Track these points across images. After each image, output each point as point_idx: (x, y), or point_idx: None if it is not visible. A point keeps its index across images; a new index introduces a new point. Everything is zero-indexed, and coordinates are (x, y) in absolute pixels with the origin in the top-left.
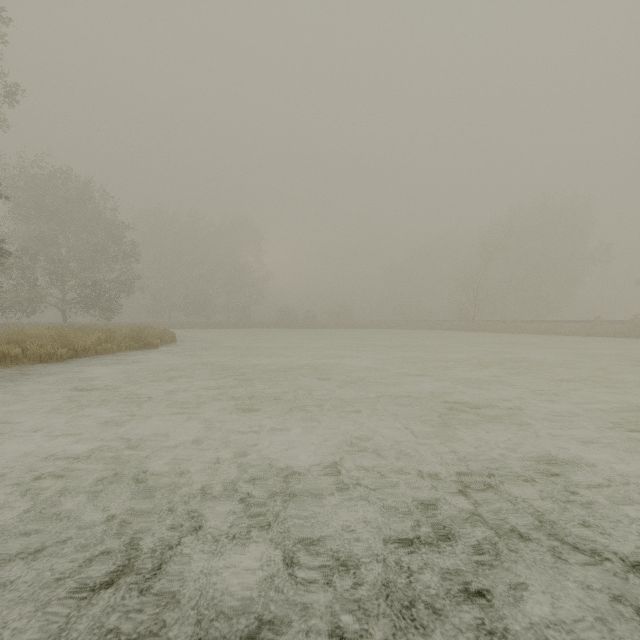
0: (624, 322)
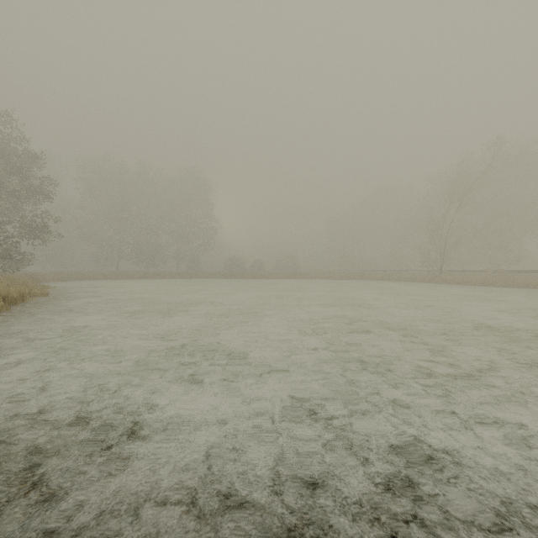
0: None
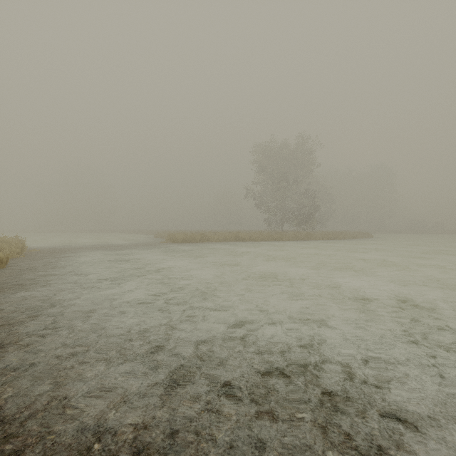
0: None
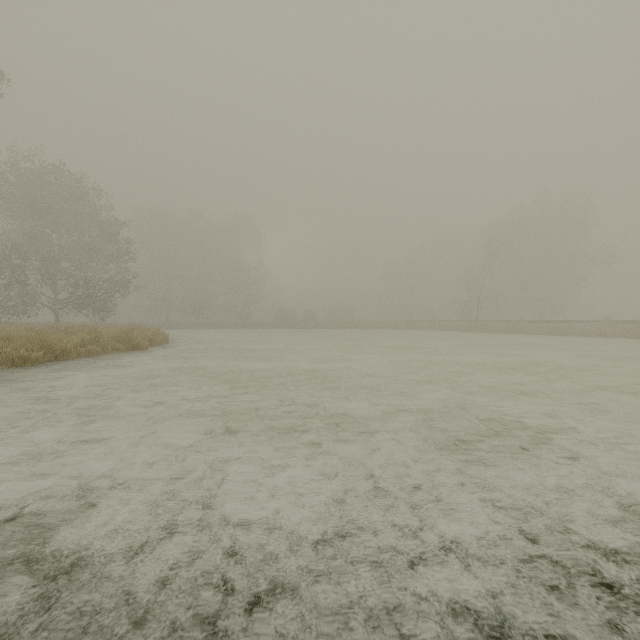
0: (634, 322)
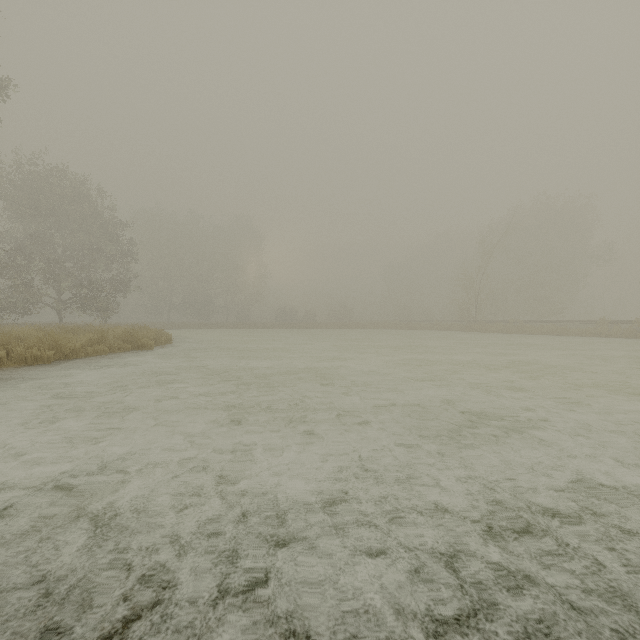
0: (629, 322)
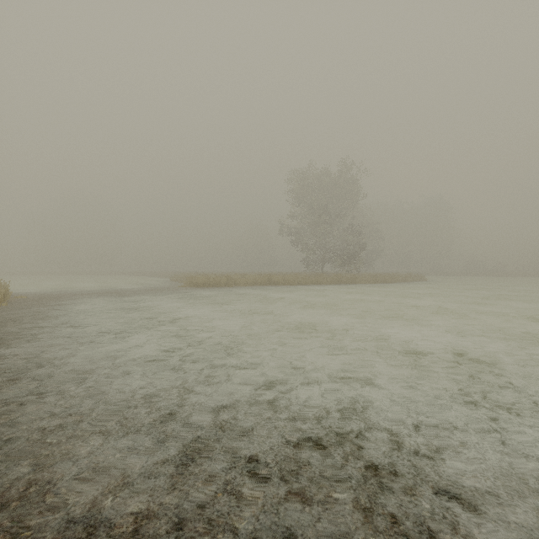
0: None
